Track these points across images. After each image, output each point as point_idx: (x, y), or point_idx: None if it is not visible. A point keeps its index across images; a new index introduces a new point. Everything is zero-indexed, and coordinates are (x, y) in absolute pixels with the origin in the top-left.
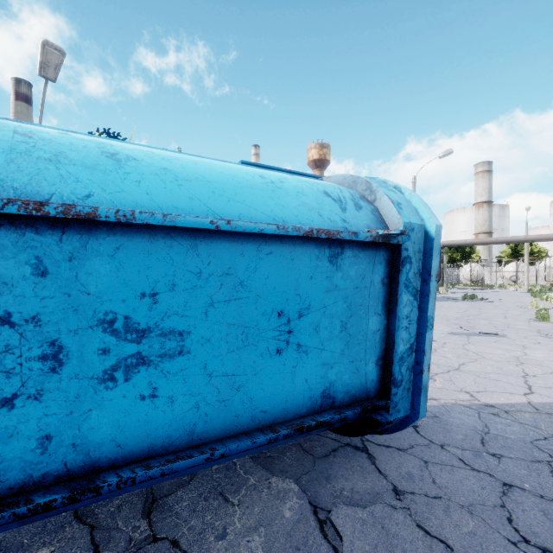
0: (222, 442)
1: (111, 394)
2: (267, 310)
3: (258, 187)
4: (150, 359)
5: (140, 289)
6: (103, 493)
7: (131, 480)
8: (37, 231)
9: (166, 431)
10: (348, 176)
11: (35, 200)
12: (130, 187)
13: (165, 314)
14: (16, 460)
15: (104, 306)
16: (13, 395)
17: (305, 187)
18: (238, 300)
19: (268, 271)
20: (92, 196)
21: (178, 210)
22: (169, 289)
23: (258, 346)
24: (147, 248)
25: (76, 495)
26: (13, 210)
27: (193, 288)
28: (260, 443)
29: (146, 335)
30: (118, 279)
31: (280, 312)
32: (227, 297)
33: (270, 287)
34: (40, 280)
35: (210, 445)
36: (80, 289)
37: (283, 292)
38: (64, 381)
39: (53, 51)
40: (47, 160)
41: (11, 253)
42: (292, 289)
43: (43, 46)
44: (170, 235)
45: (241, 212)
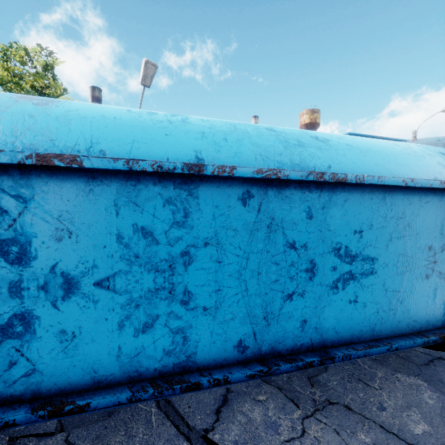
0: (392, 339)
1: (335, 297)
2: (422, 245)
3: (404, 152)
4: (355, 276)
5: (354, 228)
6: (335, 362)
7: (349, 356)
8: (310, 190)
9: (360, 326)
10: (444, 138)
11: (320, 172)
12: (343, 159)
13: (365, 246)
14: (290, 333)
15: (336, 239)
16: (292, 292)
17: (427, 150)
18: (405, 237)
19: (424, 216)
20: (330, 167)
21: (374, 173)
22: (368, 228)
23: (415, 271)
24: (359, 200)
25: (323, 360)
26: (310, 178)
27: (381, 227)
28: (418, 344)
29: (354, 259)
30: (344, 221)
31: (429, 246)
32: (399, 234)
33: (424, 227)
34: (308, 221)
35: (384, 340)
36: (326, 227)
37: (433, 231)
38: (314, 286)
39: (151, 66)
40: (298, 145)
41: (298, 205)
42: (438, 229)
43: (145, 64)
44: (372, 191)
45: (407, 172)
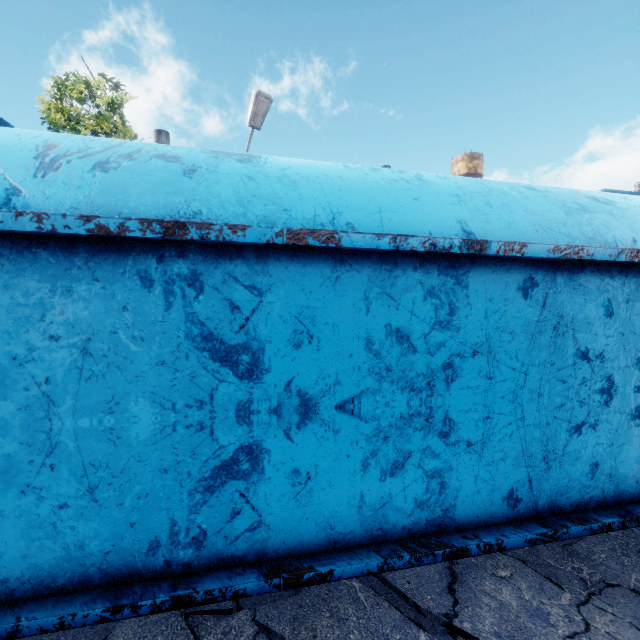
0: None
1: (637, 431)
2: None
3: None
4: None
5: None
6: None
7: None
8: (611, 276)
9: None
10: None
11: (634, 248)
12: None
13: None
14: (576, 481)
15: None
16: (581, 422)
17: None
18: None
19: None
20: (635, 241)
21: None
22: None
23: None
24: None
25: (625, 522)
26: (621, 258)
27: None
28: None
29: None
30: None
31: None
32: None
33: None
34: (607, 320)
35: None
36: (630, 329)
37: None
38: (610, 414)
39: (263, 100)
40: (582, 210)
41: (594, 296)
42: None
43: (256, 97)
44: None
45: None
